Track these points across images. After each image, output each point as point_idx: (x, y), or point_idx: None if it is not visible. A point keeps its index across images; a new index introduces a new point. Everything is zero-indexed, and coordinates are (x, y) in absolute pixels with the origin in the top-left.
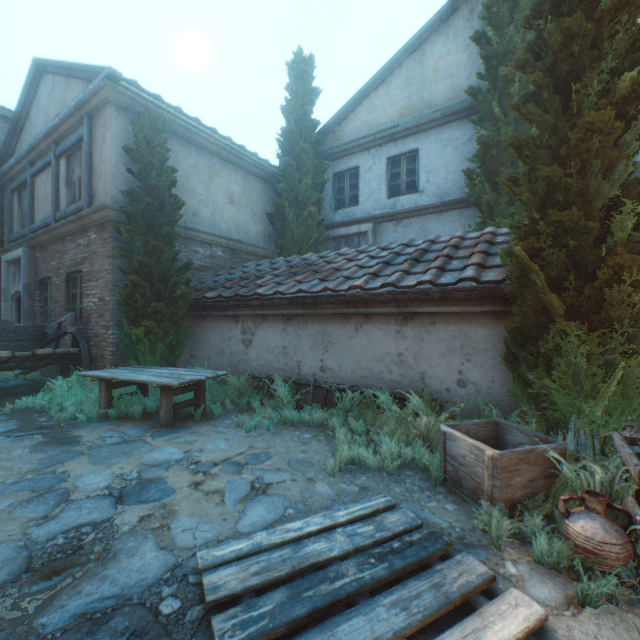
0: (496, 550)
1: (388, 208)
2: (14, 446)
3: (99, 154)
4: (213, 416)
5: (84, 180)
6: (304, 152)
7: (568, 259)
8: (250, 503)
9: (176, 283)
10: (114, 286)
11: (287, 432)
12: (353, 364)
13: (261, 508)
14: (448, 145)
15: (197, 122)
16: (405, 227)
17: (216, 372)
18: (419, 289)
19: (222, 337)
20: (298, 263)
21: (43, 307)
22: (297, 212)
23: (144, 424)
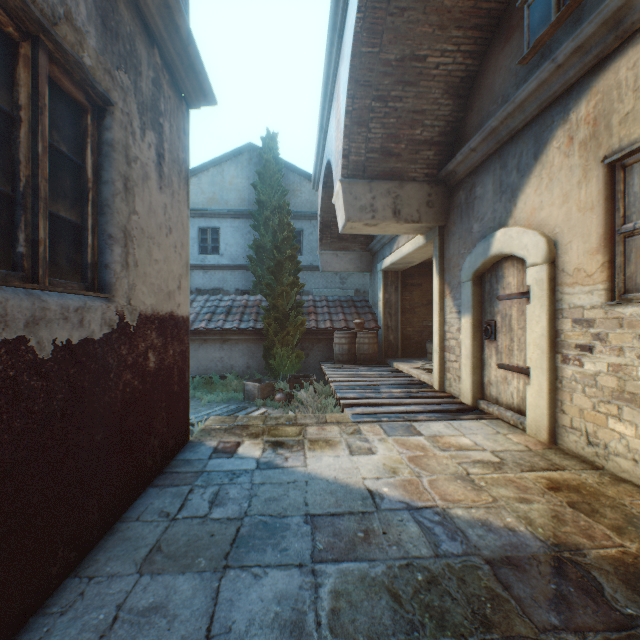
0: (259, 408)
1: (200, 261)
2: None
3: None
4: None
5: None
6: None
7: (279, 326)
8: None
9: None
10: None
11: None
12: (197, 364)
13: None
14: (238, 231)
15: None
16: (212, 275)
17: None
18: (232, 329)
19: None
20: None
21: None
22: None
23: None
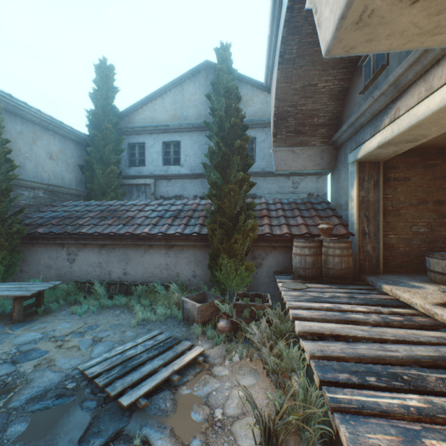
0: (197, 338)
1: (163, 171)
2: None
3: None
4: (51, 310)
5: None
6: (108, 129)
7: (225, 232)
8: (95, 346)
9: (12, 222)
10: None
11: (106, 312)
12: (143, 270)
13: (101, 347)
14: (196, 143)
15: (24, 103)
16: (173, 184)
17: (53, 283)
18: (176, 235)
19: (50, 257)
20: (107, 208)
21: None
22: (103, 168)
23: None
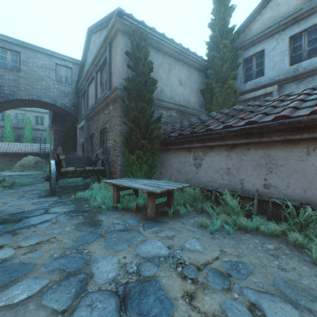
0: None
1: (290, 72)
2: (68, 223)
3: (113, 62)
4: (179, 214)
5: (107, 79)
6: (225, 47)
7: None
8: None
9: (153, 129)
10: (120, 133)
11: (246, 239)
12: (303, 184)
13: None
14: None
15: (163, 36)
16: (307, 83)
17: (181, 184)
18: None
19: (179, 162)
20: (230, 112)
21: (91, 148)
22: (220, 85)
23: (137, 215)
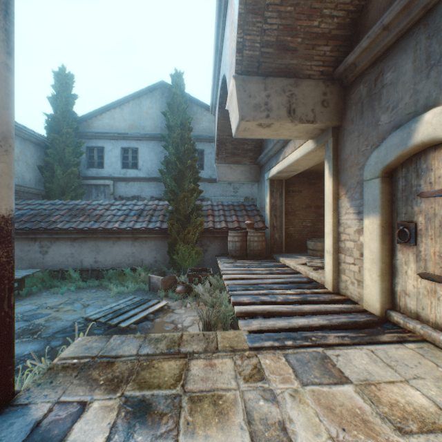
0: (162, 299)
1: (122, 174)
2: None
3: None
4: (32, 293)
5: None
6: (68, 133)
7: (181, 226)
8: (87, 308)
9: None
10: None
11: (83, 291)
12: (112, 258)
13: (92, 308)
14: (153, 151)
15: None
16: (132, 185)
17: (34, 270)
18: (141, 229)
19: (22, 250)
20: (74, 207)
21: None
22: (63, 169)
23: None
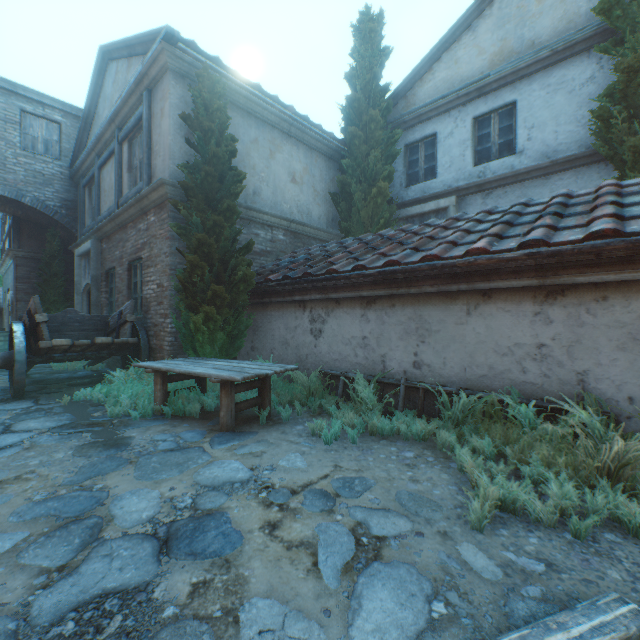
0: None
1: (474, 177)
2: (59, 446)
3: (157, 129)
4: (280, 419)
5: (143, 160)
6: (373, 120)
7: None
8: (362, 578)
9: (236, 265)
10: (172, 270)
11: (379, 447)
12: (463, 359)
13: (384, 593)
14: (559, 89)
15: (258, 89)
16: (497, 198)
17: (284, 366)
18: (586, 246)
19: (286, 327)
20: (374, 240)
21: (109, 299)
22: (365, 189)
23: (202, 426)
